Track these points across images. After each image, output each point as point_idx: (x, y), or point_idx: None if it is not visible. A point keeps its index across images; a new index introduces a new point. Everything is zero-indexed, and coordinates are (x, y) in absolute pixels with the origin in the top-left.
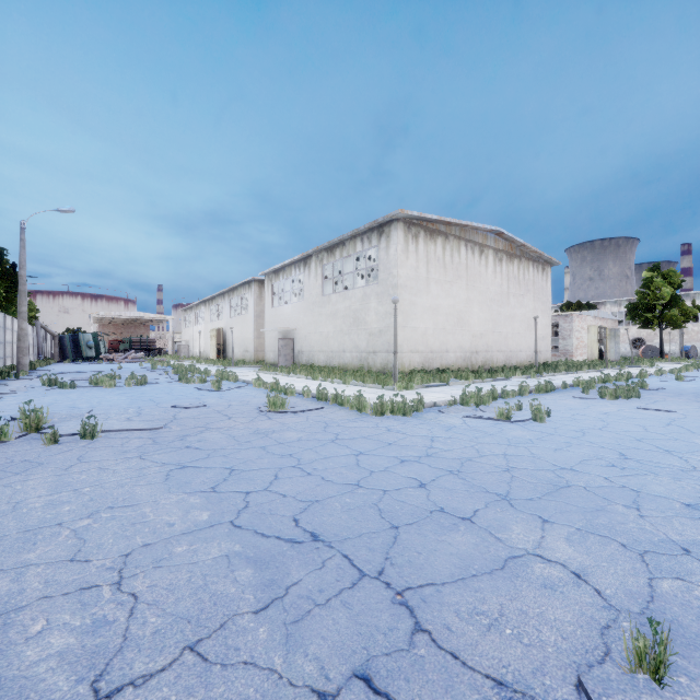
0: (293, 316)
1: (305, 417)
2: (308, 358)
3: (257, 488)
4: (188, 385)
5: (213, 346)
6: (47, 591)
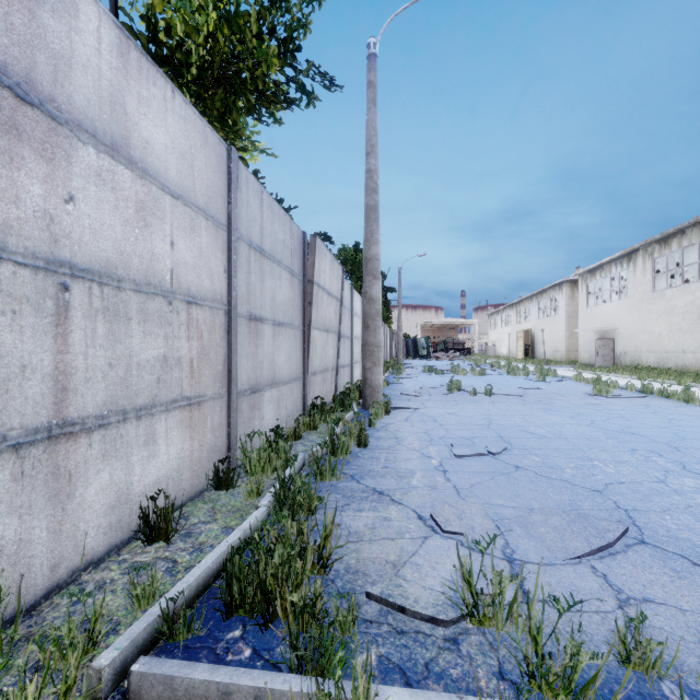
0: (613, 315)
1: (628, 401)
2: (633, 358)
3: (597, 420)
4: (516, 377)
5: (520, 346)
6: (527, 425)
